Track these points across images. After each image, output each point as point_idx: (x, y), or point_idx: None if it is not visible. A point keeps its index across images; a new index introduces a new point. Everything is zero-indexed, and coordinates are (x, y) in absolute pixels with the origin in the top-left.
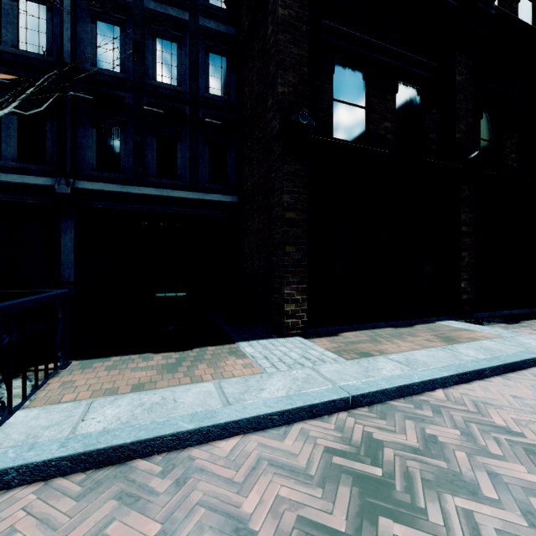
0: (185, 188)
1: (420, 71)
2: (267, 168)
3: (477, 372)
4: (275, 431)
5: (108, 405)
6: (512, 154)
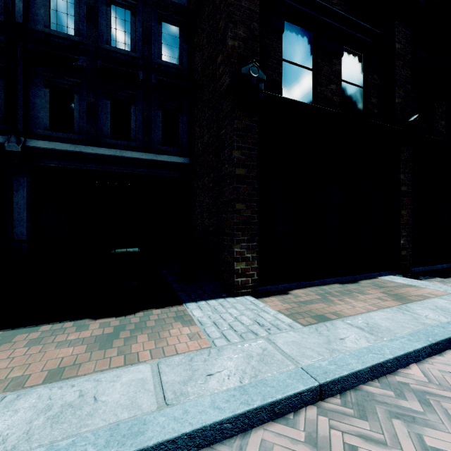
0: (139, 150)
1: (363, 37)
2: (217, 127)
3: (448, 340)
4: (226, 448)
5: (1, 411)
6: (442, 121)
